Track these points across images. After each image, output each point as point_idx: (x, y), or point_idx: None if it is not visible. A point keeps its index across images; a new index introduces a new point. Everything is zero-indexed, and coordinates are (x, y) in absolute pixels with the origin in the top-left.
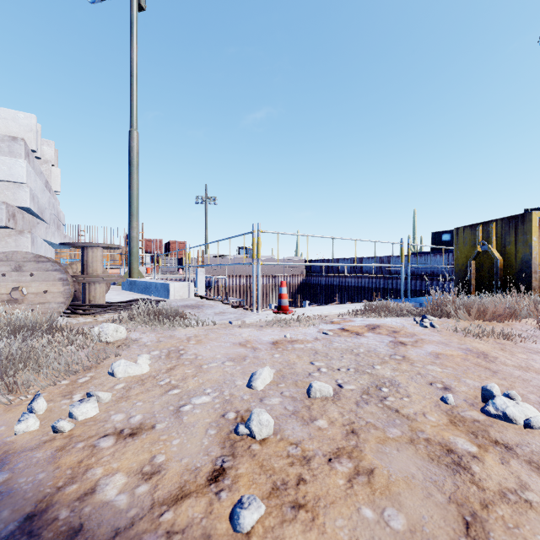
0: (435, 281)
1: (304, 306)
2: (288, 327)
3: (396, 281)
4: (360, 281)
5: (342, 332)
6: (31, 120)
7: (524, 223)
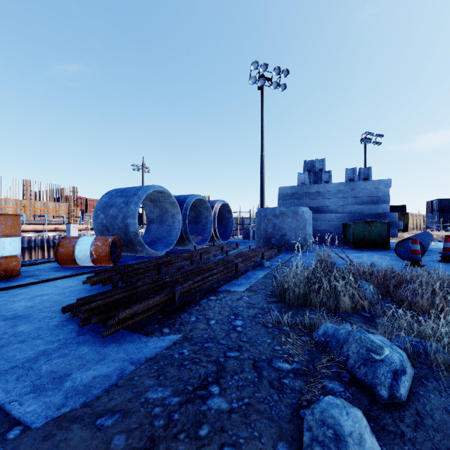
0: None
1: None
2: None
3: None
4: None
5: None
6: None
7: (406, 215)
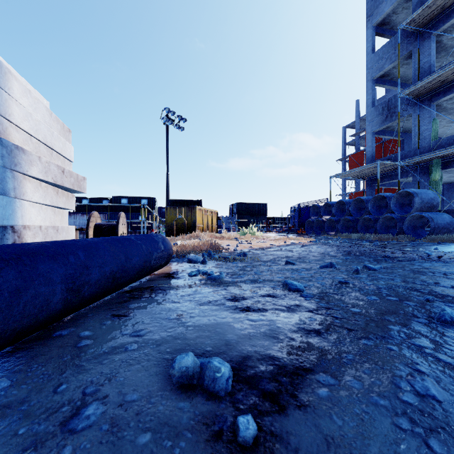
0: None
1: None
2: None
3: None
4: None
5: None
6: (48, 106)
7: (194, 209)
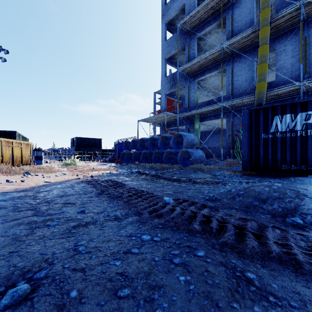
0: None
1: None
2: None
3: None
4: None
5: None
6: None
7: None
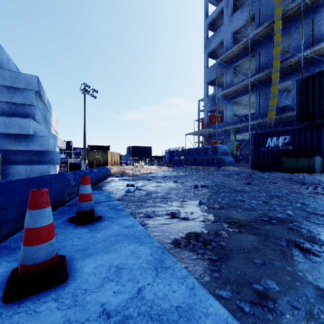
0: None
1: None
2: None
3: None
4: None
5: None
6: None
7: (107, 152)
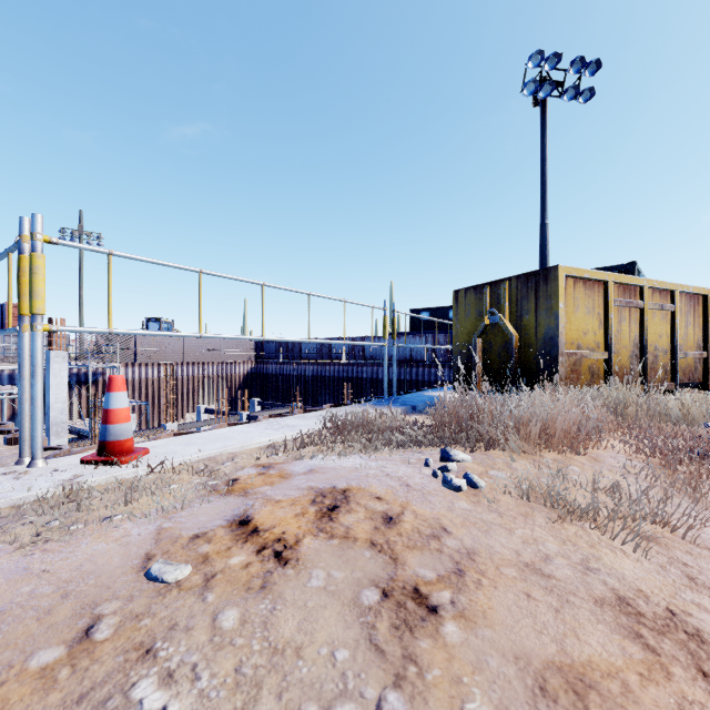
0: (415, 368)
1: (252, 407)
2: (50, 543)
3: (371, 368)
4: (329, 369)
5: (234, 545)
6: None
7: (548, 282)
